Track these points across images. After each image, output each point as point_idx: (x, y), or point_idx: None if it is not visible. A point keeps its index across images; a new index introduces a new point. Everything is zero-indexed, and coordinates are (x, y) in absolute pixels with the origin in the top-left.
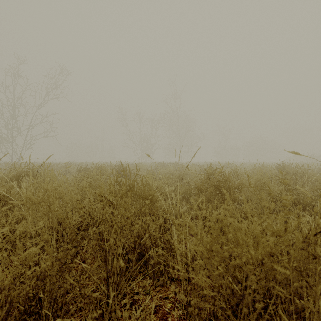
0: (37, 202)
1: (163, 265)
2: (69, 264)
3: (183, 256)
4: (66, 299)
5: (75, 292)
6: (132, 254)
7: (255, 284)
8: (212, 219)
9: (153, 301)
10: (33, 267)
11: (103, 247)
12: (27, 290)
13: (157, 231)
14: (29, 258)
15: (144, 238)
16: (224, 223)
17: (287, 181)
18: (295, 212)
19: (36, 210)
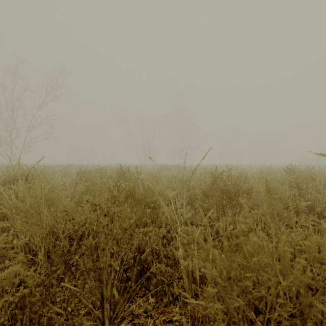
0: (24, 210)
1: (166, 284)
2: (62, 278)
3: (190, 275)
4: (55, 322)
5: (62, 321)
6: (132, 268)
7: (286, 323)
8: (227, 234)
9: (155, 325)
10: (18, 285)
11: (101, 257)
12: (3, 320)
13: (159, 242)
14: (8, 279)
15: (144, 253)
16: (241, 240)
17: (321, 190)
18: (310, 219)
19: (26, 219)
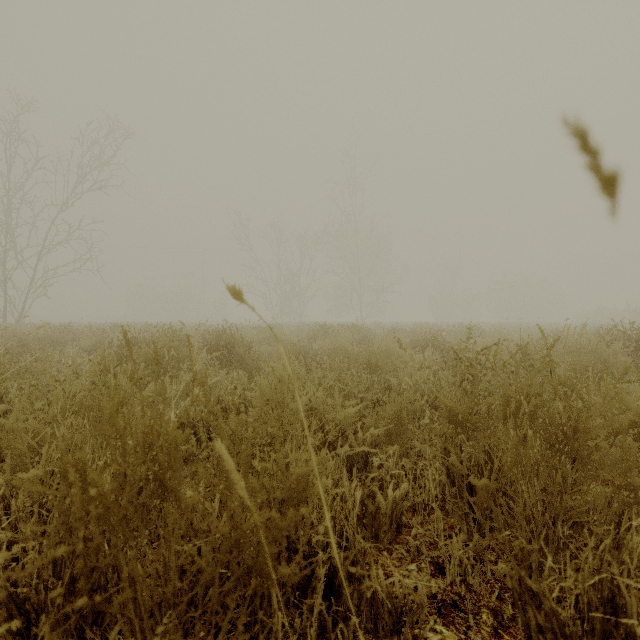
0: None
1: None
2: None
3: None
4: None
5: None
6: None
7: None
8: None
9: None
10: None
11: None
12: None
13: None
14: None
15: None
16: None
17: None
18: None
19: None
